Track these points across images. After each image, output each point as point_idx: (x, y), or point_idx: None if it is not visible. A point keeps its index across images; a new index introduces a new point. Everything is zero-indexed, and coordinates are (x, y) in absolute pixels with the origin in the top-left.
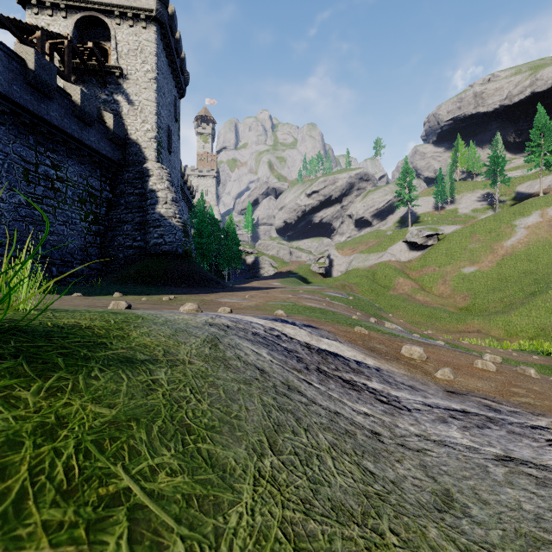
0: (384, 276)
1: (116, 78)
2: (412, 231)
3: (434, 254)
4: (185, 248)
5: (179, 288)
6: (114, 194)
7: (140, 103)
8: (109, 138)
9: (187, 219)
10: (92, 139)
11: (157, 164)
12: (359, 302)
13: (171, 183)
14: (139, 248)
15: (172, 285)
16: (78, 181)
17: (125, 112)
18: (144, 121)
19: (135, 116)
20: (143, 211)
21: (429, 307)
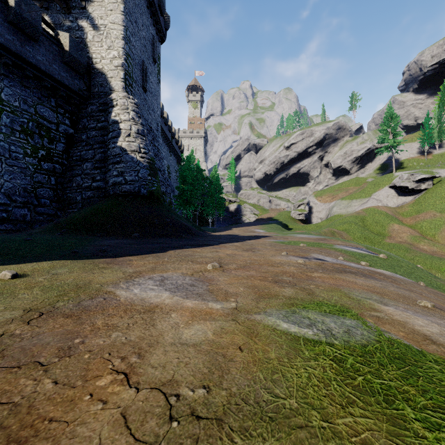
0: (375, 222)
1: (80, 1)
2: (402, 175)
3: (431, 198)
4: (150, 189)
5: (119, 240)
6: (76, 130)
7: (105, 27)
8: (65, 61)
9: (176, 171)
10: (40, 58)
11: (122, 93)
12: (398, 263)
13: (137, 114)
14: (98, 189)
15: (119, 235)
16: (20, 107)
17: (90, 39)
18: (110, 47)
19: (101, 43)
20: (105, 147)
21: (443, 259)
